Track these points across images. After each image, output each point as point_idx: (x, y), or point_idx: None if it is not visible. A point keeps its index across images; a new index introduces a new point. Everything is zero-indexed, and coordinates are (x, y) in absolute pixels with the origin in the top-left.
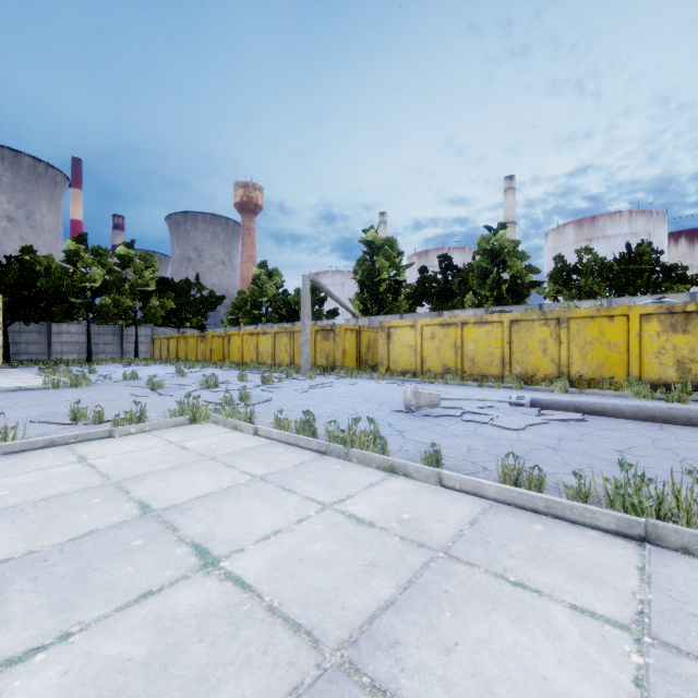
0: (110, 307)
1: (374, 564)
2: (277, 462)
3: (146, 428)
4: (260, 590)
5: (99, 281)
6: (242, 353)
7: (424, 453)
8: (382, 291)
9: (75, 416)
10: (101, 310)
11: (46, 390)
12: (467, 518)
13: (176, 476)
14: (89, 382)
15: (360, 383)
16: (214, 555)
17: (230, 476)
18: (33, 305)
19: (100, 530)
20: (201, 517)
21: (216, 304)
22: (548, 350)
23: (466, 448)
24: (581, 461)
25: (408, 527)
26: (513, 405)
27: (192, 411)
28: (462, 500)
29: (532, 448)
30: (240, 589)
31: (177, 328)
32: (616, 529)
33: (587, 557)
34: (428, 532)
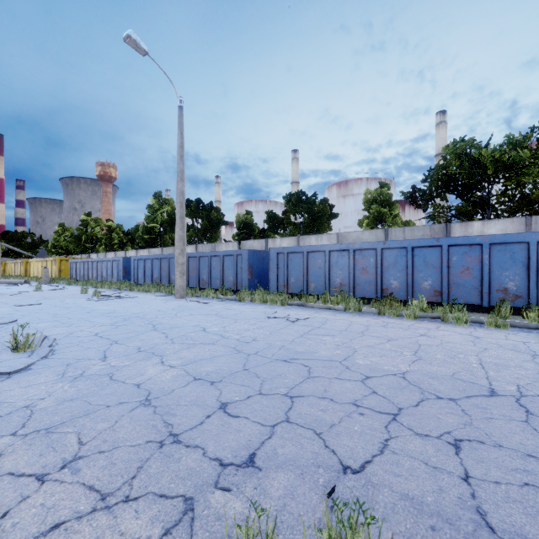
0: None
1: None
2: None
3: None
4: None
5: None
6: (9, 271)
7: None
8: (82, 244)
9: None
10: None
11: None
12: None
13: None
14: None
15: None
16: None
17: None
18: None
19: None
20: None
21: (38, 245)
22: None
23: None
24: None
25: None
26: None
27: None
28: None
29: None
30: None
31: (15, 258)
32: None
33: None
34: None
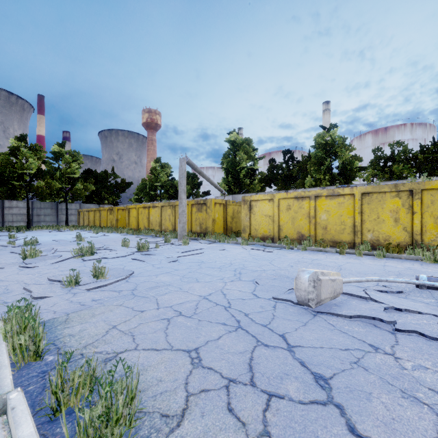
0: (44, 188)
1: None
2: None
3: None
4: None
5: (35, 169)
6: (138, 222)
7: None
8: (242, 176)
9: None
10: (37, 190)
11: None
12: None
13: None
14: None
15: (227, 248)
16: None
17: None
18: None
19: None
20: None
21: (125, 188)
22: (399, 219)
23: None
24: None
25: None
26: (422, 287)
27: None
28: None
29: None
30: None
31: (98, 204)
32: None
33: None
34: None
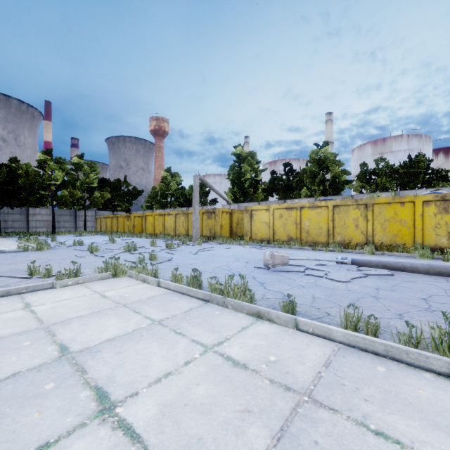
0: (67, 197)
1: (249, 409)
2: (172, 309)
3: (80, 281)
4: (147, 441)
5: (60, 180)
6: (154, 228)
7: (282, 302)
8: (246, 187)
9: (31, 271)
10: (61, 199)
11: (19, 253)
12: (322, 360)
13: (94, 320)
14: (49, 247)
15: (232, 247)
16: (111, 400)
17: (136, 320)
18: (16, 196)
19: (22, 373)
20: (107, 359)
21: (137, 196)
22: (359, 225)
23: (311, 297)
24: (399, 308)
25: (275, 369)
26: (338, 263)
27: (114, 268)
28: (315, 342)
29: (359, 297)
30: (129, 440)
31: (112, 211)
32: (448, 372)
33: (431, 402)
34: (292, 375)
